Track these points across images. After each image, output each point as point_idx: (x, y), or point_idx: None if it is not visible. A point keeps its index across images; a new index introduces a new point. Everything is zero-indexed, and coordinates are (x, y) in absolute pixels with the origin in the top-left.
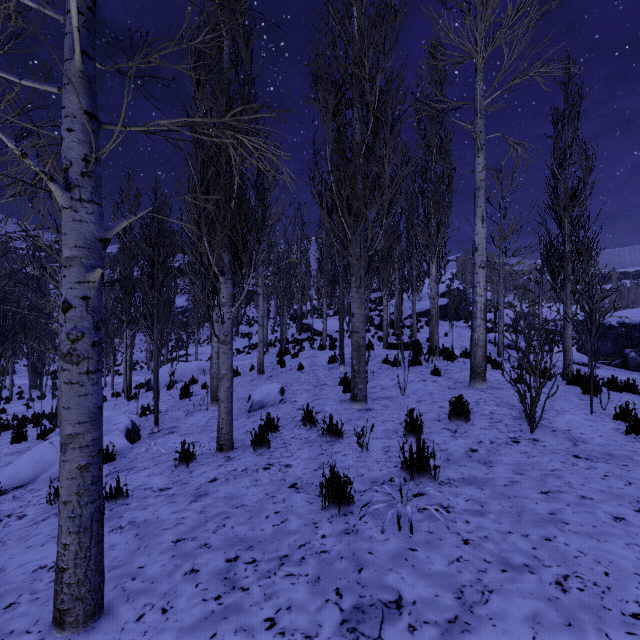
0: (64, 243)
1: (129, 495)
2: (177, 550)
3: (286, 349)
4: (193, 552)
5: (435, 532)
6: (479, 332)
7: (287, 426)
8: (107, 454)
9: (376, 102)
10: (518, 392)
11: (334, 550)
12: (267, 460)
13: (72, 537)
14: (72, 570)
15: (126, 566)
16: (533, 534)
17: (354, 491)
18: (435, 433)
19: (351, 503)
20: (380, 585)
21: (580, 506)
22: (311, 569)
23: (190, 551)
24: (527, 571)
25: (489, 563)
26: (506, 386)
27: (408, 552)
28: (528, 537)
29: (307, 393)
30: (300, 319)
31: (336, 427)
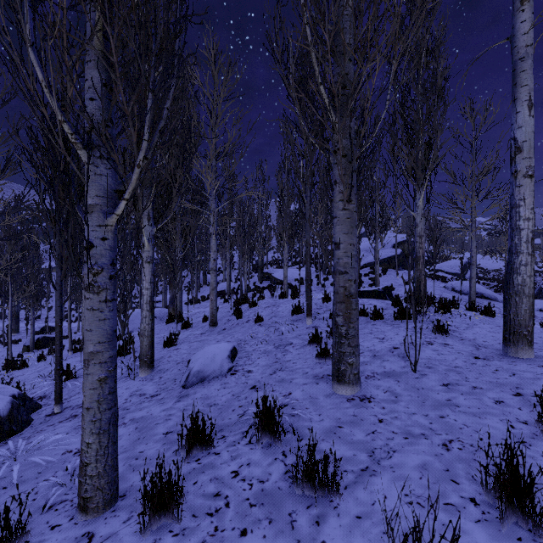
0: None
1: None
2: None
3: (244, 297)
4: None
5: None
6: (525, 274)
7: (230, 432)
8: None
9: None
10: None
11: None
12: None
13: None
14: None
15: None
16: None
17: None
18: None
19: None
20: None
21: None
22: None
23: None
24: None
25: None
26: None
27: None
28: None
29: (266, 358)
30: (261, 268)
31: (324, 469)
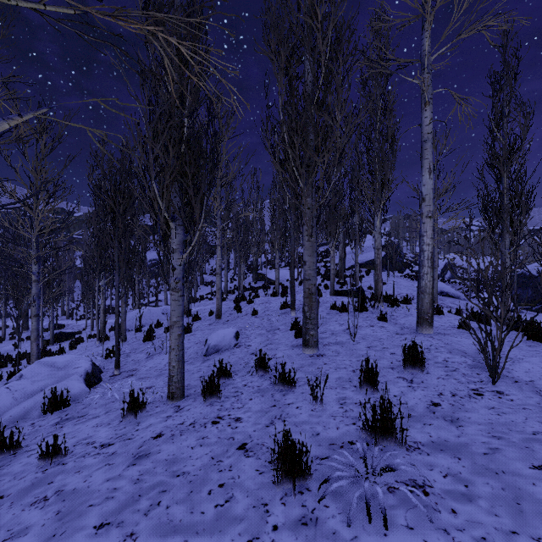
0: None
1: (69, 451)
2: None
3: (242, 296)
4: None
5: (416, 528)
6: (426, 280)
7: (240, 372)
8: (61, 400)
9: (328, 52)
10: (478, 341)
11: None
12: (217, 412)
13: None
14: None
15: None
16: None
17: (311, 462)
18: (391, 383)
19: (307, 476)
20: None
21: None
22: None
23: None
24: None
25: None
26: (452, 332)
27: None
28: None
29: (260, 337)
30: (256, 269)
31: (288, 376)
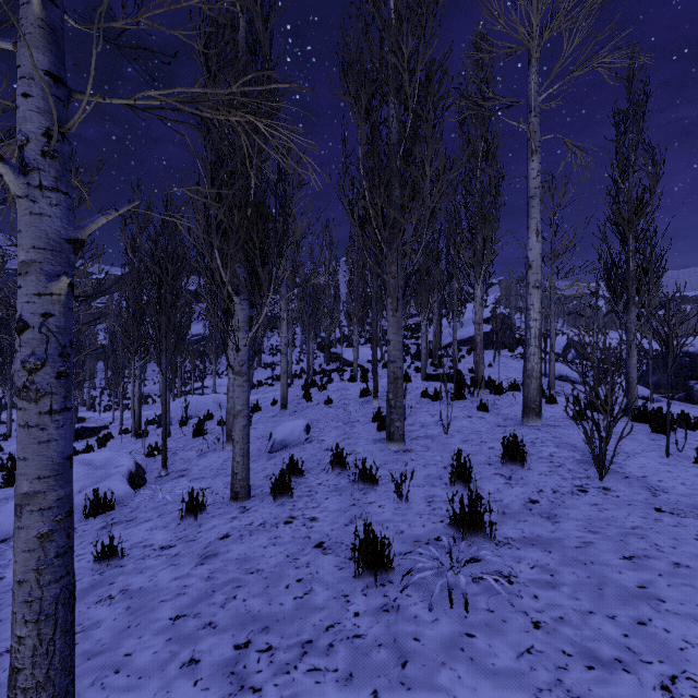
0: (19, 243)
1: (125, 554)
2: (175, 631)
3: (313, 381)
4: (194, 634)
5: (496, 611)
6: (533, 362)
7: (313, 470)
8: (104, 502)
9: (416, 96)
10: (584, 432)
11: (370, 634)
12: (289, 512)
13: (29, 628)
14: (29, 671)
15: (110, 652)
16: (621, 615)
17: (393, 555)
18: (486, 480)
19: (390, 569)
20: (431, 687)
21: (676, 577)
22: (341, 661)
23: (191, 633)
24: (621, 669)
25: (570, 656)
26: (564, 423)
27: (464, 639)
28: (615, 619)
29: (336, 431)
30: (328, 348)
31: (370, 472)
